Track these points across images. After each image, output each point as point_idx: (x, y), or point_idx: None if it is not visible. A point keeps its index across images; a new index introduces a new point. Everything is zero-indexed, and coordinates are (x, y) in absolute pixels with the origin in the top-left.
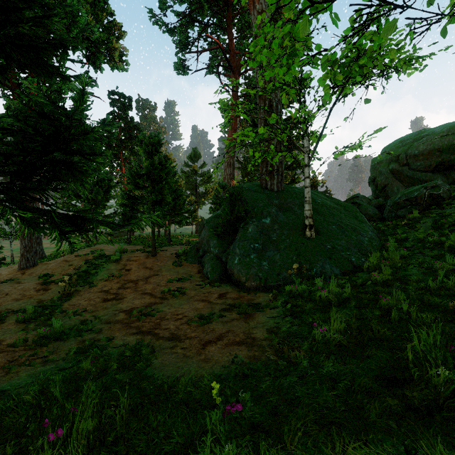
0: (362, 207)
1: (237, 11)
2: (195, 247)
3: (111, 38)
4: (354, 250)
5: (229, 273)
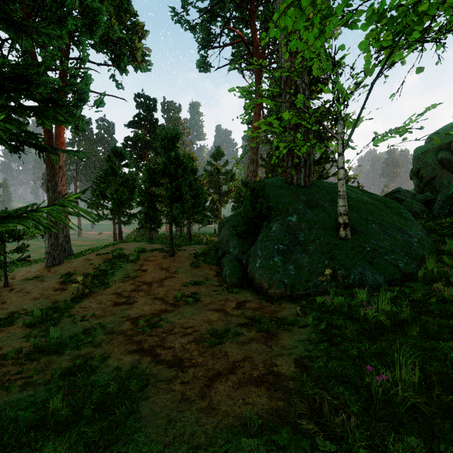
0: (406, 203)
1: (260, 1)
2: (215, 247)
3: (133, 38)
4: (401, 253)
5: (249, 277)
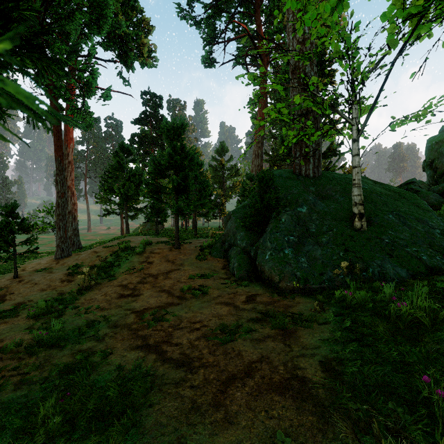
0: (421, 194)
1: None
2: (221, 240)
3: (140, 33)
4: (423, 245)
5: (258, 270)
